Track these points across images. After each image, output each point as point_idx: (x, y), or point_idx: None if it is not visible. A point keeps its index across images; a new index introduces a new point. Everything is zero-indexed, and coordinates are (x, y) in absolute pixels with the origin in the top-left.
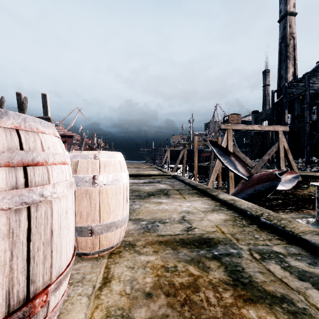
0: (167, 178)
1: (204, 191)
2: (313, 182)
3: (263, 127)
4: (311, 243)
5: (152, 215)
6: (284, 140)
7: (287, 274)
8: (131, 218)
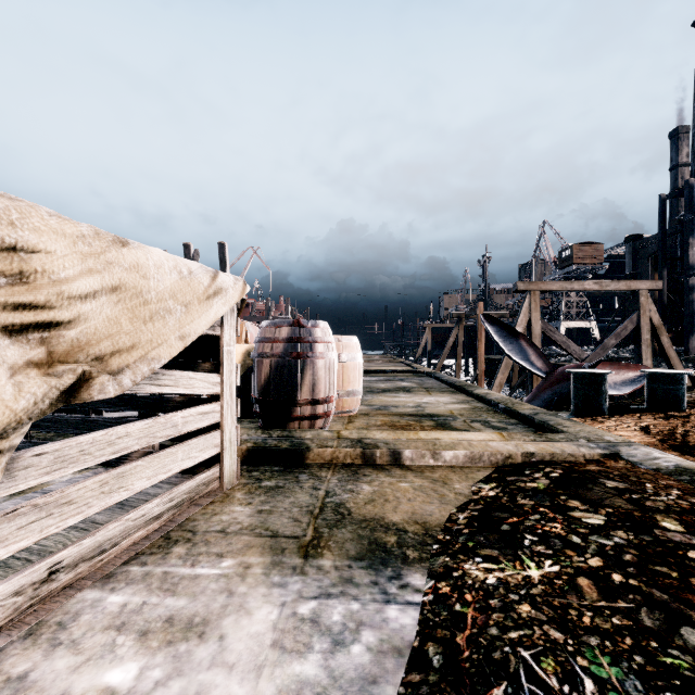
0: (417, 376)
1: (461, 387)
2: None
3: (606, 284)
4: (521, 414)
5: (386, 403)
6: (651, 308)
7: (481, 426)
8: (363, 404)
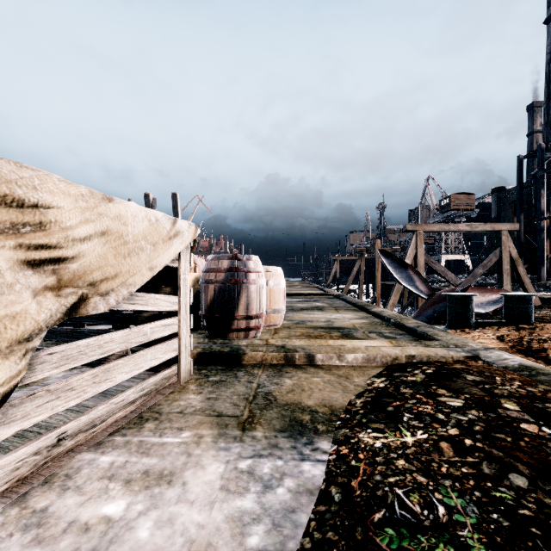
0: (328, 298)
1: (362, 307)
2: (548, 307)
3: (475, 226)
4: (407, 327)
5: (303, 319)
6: (511, 245)
7: (376, 336)
8: (286, 319)
